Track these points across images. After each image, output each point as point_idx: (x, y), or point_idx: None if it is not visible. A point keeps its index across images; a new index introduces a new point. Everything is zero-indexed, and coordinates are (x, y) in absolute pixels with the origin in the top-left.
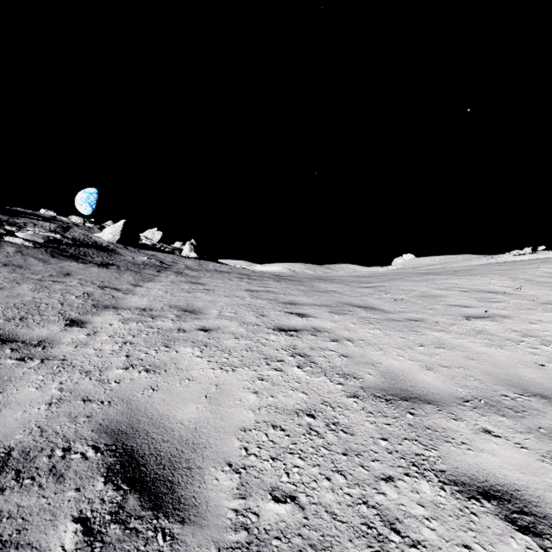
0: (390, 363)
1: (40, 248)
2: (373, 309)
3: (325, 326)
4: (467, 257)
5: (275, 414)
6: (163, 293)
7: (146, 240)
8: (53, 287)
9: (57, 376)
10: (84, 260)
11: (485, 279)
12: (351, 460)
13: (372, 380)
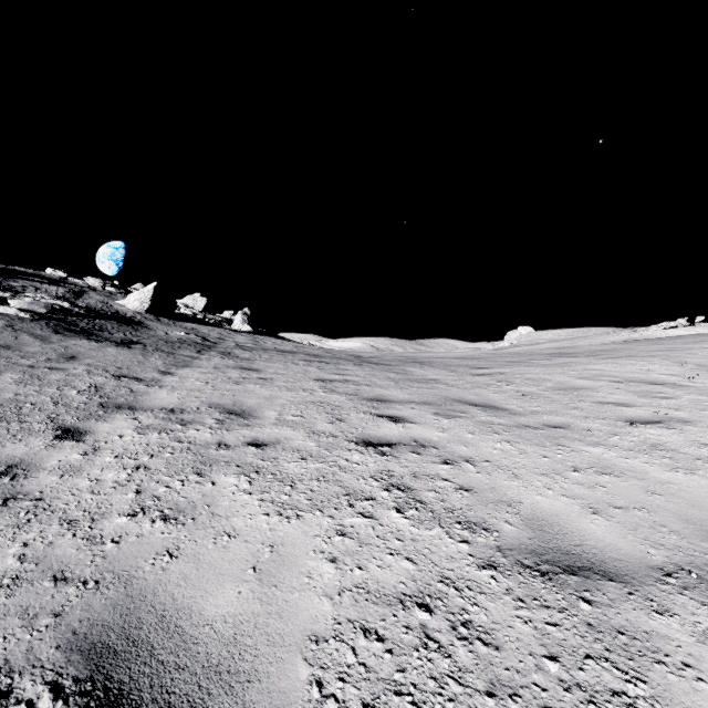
0: (535, 502)
1: (39, 321)
2: (494, 408)
3: (431, 437)
4: (602, 330)
5: (366, 604)
6: (202, 385)
7: (185, 308)
8: (47, 377)
9: (22, 531)
10: (100, 336)
11: (641, 364)
12: (503, 707)
13: (513, 534)
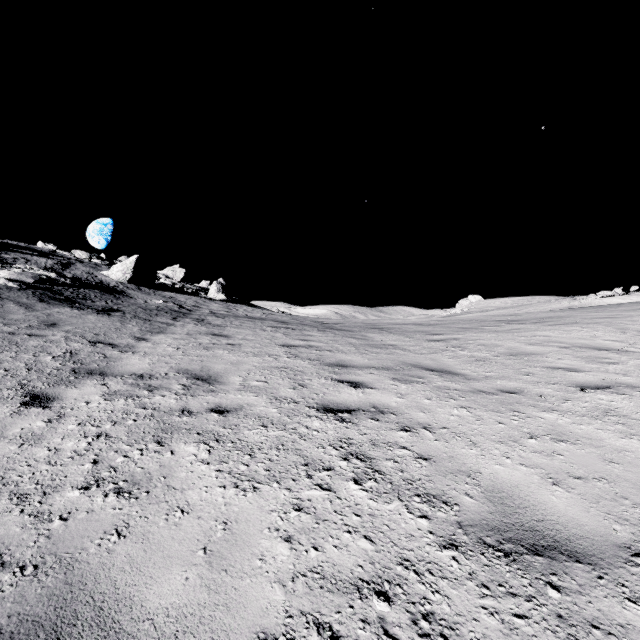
0: (494, 471)
1: (26, 290)
2: (449, 373)
3: (389, 403)
4: (545, 299)
5: (321, 593)
6: (173, 350)
7: (164, 279)
8: (25, 344)
9: None
10: (82, 304)
11: (586, 331)
12: None
13: (473, 508)
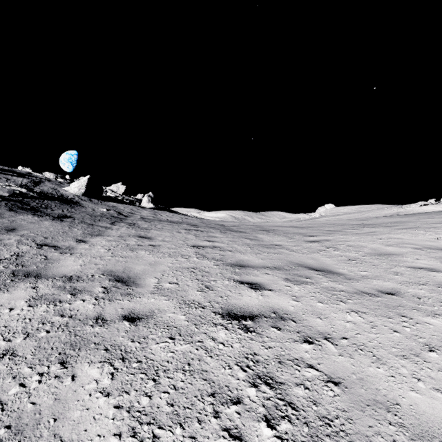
0: (412, 402)
1: (1, 202)
2: (330, 273)
3: (287, 307)
4: (379, 207)
5: None
6: (104, 252)
7: (110, 193)
8: None
9: None
10: (43, 212)
11: (429, 234)
12: None
13: None
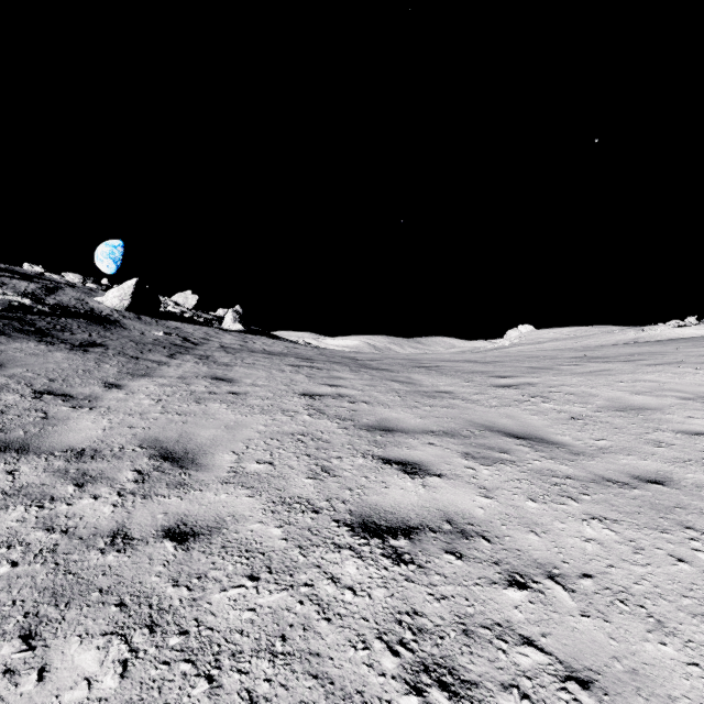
0: None
1: None
2: (543, 442)
3: (472, 510)
4: (605, 329)
5: None
6: (149, 404)
7: (172, 306)
8: None
9: None
10: (56, 337)
11: (703, 374)
12: None
13: None
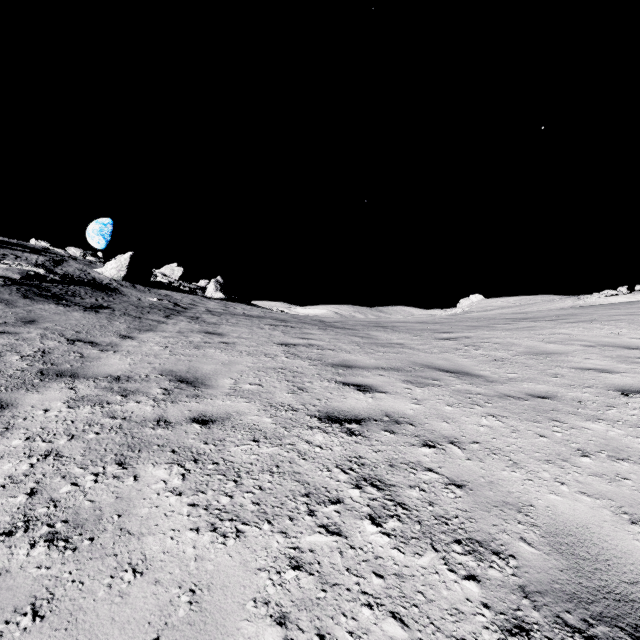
0: (550, 504)
1: (10, 286)
2: (467, 374)
3: (405, 410)
4: (547, 298)
5: None
6: (159, 349)
7: (161, 277)
8: None
9: None
10: (70, 301)
11: (608, 328)
12: None
13: (536, 563)
